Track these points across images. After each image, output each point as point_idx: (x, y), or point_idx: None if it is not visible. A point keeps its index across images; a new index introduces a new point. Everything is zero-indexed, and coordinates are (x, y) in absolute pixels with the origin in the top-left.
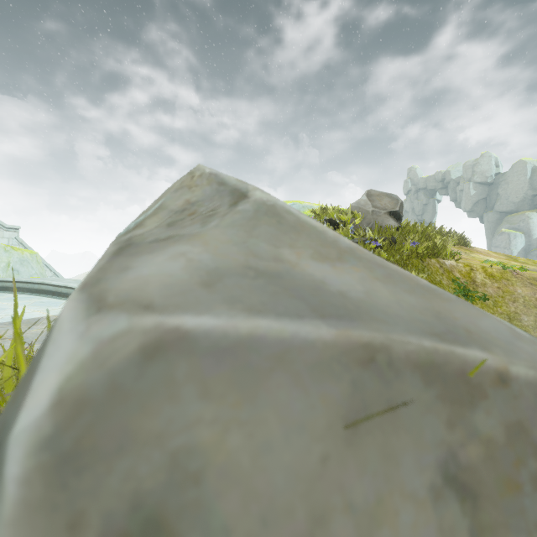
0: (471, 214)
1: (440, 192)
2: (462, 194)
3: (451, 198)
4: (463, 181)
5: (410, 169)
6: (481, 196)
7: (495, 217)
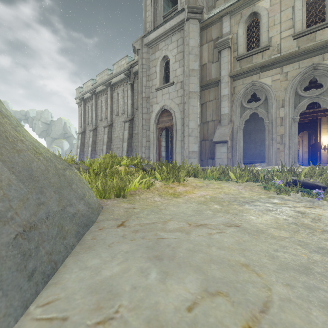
0: (40, 136)
1: (24, 121)
2: (36, 125)
3: (30, 126)
4: (36, 119)
5: (4, 102)
6: (45, 129)
7: (51, 140)
